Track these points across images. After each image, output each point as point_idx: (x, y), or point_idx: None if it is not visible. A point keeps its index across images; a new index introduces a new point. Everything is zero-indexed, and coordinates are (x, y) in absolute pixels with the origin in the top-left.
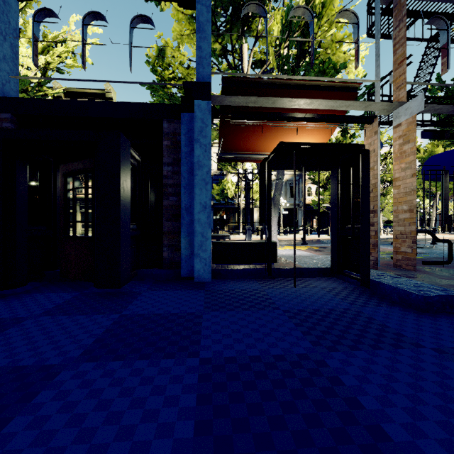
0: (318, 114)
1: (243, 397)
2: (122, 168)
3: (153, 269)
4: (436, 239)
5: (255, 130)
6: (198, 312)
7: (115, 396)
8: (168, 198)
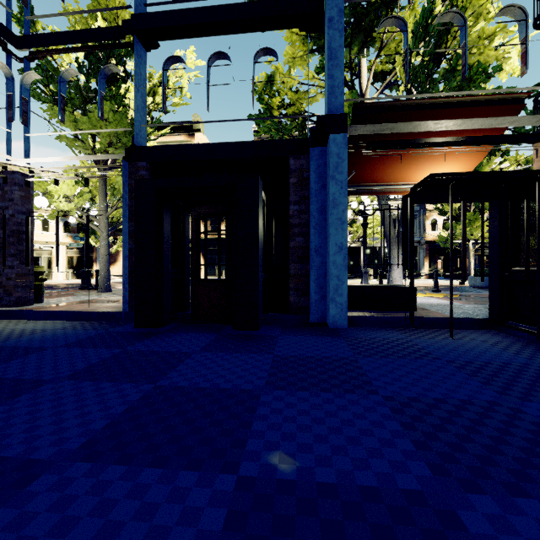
0: (473, 136)
1: (446, 428)
2: (259, 210)
3: (278, 314)
4: None
5: (386, 159)
6: (351, 357)
7: (323, 416)
8: (294, 239)
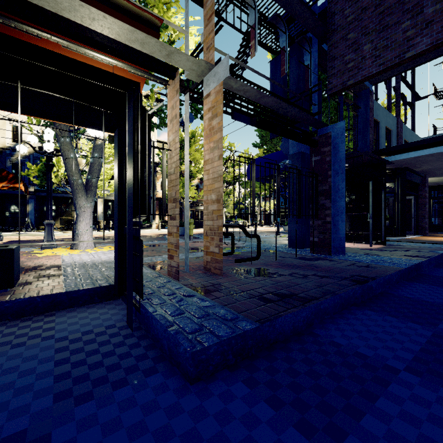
0: (78, 24)
1: None
2: None
3: None
4: (247, 234)
5: None
6: None
7: None
8: None
